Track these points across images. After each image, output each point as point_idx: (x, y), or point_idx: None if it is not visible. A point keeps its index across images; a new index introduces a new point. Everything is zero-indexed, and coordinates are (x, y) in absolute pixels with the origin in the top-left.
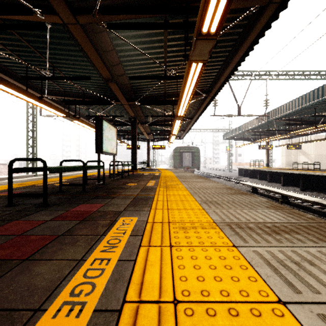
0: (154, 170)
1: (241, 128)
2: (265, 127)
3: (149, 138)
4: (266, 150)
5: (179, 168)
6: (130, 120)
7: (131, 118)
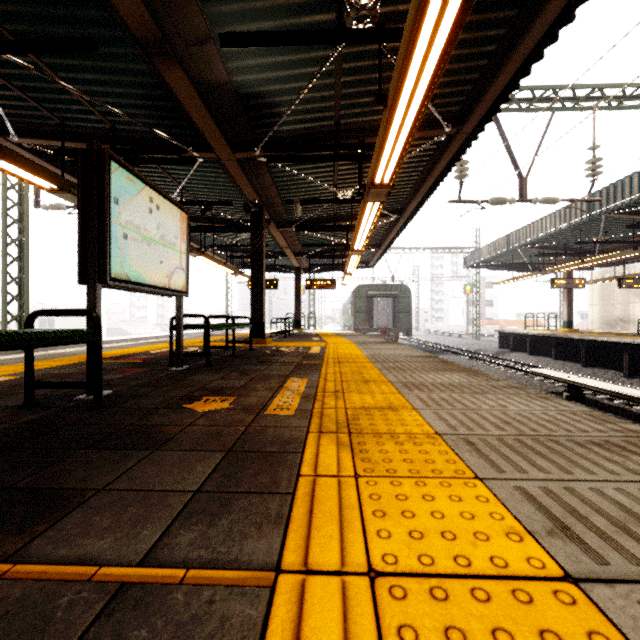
0: (308, 338)
1: (511, 240)
2: (569, 236)
3: (299, 266)
4: (565, 291)
5: (364, 331)
6: (247, 212)
7: (250, 205)
